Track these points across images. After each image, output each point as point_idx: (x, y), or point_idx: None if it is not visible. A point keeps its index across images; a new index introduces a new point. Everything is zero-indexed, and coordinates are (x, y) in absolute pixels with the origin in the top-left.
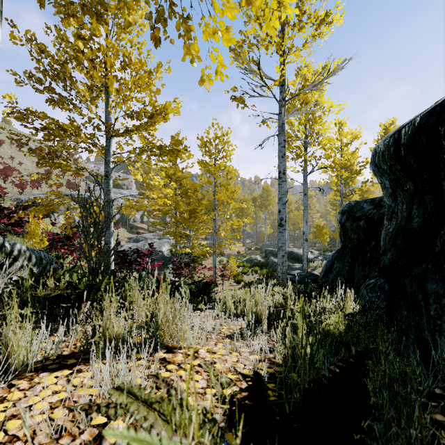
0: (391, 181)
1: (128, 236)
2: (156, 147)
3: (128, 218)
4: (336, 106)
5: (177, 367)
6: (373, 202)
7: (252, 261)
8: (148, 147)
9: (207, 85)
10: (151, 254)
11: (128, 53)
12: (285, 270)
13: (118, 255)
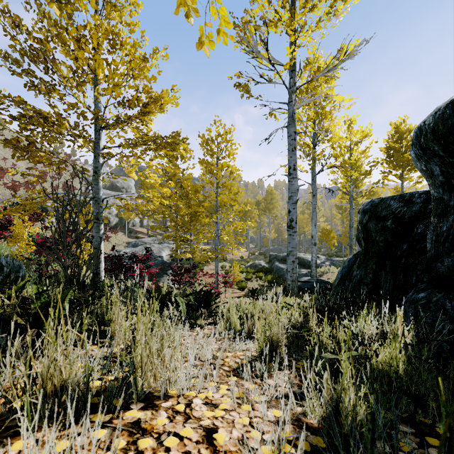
0: (443, 165)
1: (127, 240)
2: (150, 138)
3: (127, 222)
4: (347, 100)
5: (155, 443)
6: (402, 199)
7: (255, 267)
8: (142, 140)
9: (207, 49)
10: (148, 259)
11: (118, 30)
12: (295, 278)
13: (112, 261)
